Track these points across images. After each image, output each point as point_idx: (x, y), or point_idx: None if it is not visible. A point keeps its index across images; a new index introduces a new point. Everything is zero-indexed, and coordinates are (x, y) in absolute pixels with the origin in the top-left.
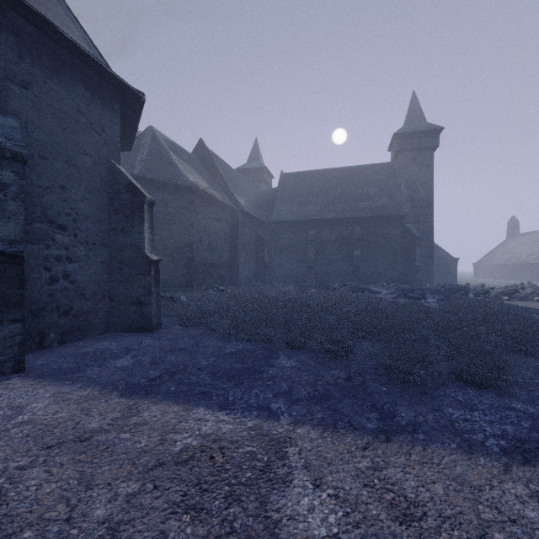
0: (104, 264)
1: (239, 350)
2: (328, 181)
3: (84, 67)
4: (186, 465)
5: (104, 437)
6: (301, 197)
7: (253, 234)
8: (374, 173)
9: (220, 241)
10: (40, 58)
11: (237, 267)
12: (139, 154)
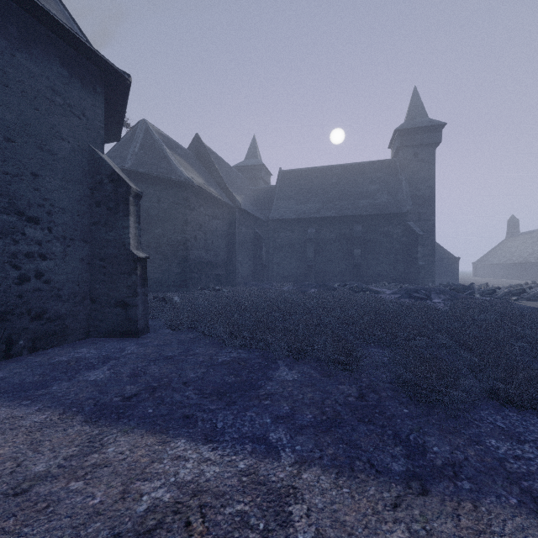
0: (84, 262)
1: (233, 359)
2: (327, 178)
3: (61, 42)
4: (150, 537)
5: (48, 488)
6: (299, 195)
7: (251, 232)
8: (374, 170)
9: (216, 239)
10: (7, 27)
11: (234, 266)
12: (131, 148)
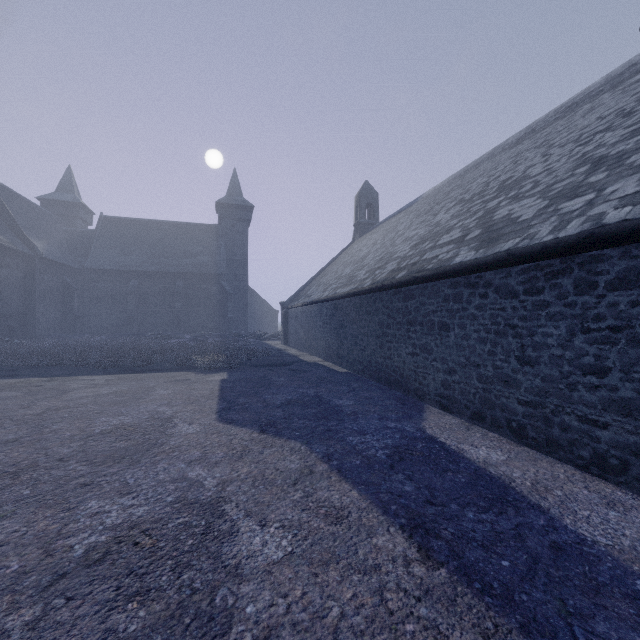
0: None
1: (12, 369)
2: (155, 233)
3: None
4: None
5: None
6: (123, 245)
7: (59, 281)
8: (200, 232)
9: (7, 289)
10: None
11: (33, 317)
12: None
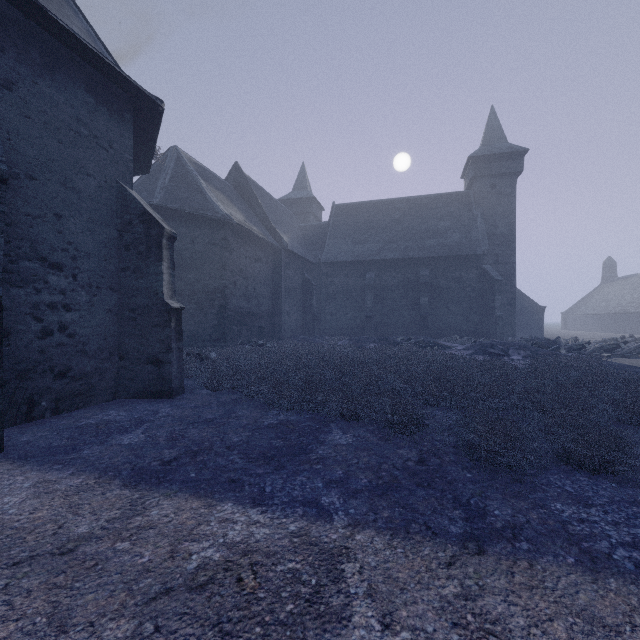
0: (111, 313)
1: (281, 422)
2: (389, 214)
3: (86, 66)
4: (203, 592)
5: (94, 548)
6: (356, 233)
7: (300, 277)
8: (444, 204)
9: (259, 285)
10: (28, 52)
11: (279, 317)
12: (160, 179)
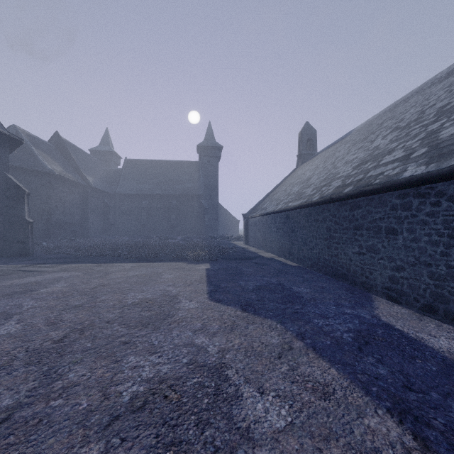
0: (0, 224)
1: (76, 257)
2: (158, 168)
3: None
4: (55, 268)
5: (30, 268)
6: (139, 177)
7: (101, 202)
8: (187, 166)
9: (72, 207)
10: None
11: (87, 225)
12: None
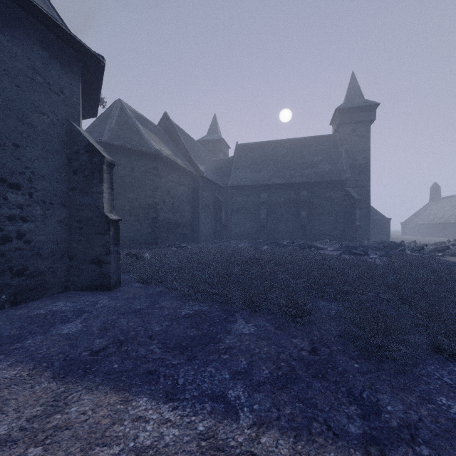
0: (62, 224)
1: (195, 312)
2: (277, 151)
3: (41, 27)
4: None
5: (6, 455)
6: (254, 165)
7: (212, 197)
8: (318, 143)
9: (182, 203)
10: None
11: (197, 226)
12: (108, 124)
